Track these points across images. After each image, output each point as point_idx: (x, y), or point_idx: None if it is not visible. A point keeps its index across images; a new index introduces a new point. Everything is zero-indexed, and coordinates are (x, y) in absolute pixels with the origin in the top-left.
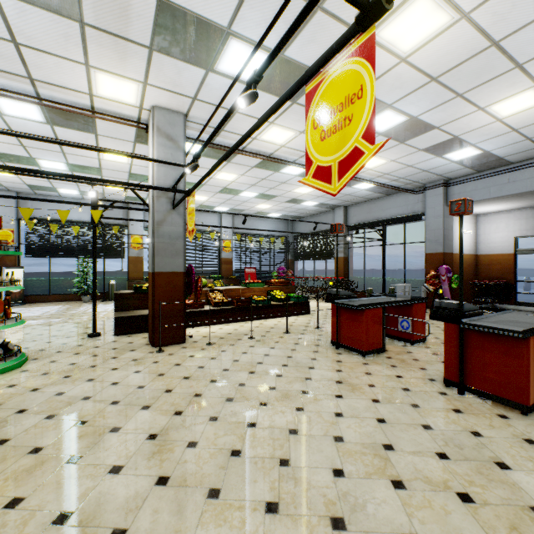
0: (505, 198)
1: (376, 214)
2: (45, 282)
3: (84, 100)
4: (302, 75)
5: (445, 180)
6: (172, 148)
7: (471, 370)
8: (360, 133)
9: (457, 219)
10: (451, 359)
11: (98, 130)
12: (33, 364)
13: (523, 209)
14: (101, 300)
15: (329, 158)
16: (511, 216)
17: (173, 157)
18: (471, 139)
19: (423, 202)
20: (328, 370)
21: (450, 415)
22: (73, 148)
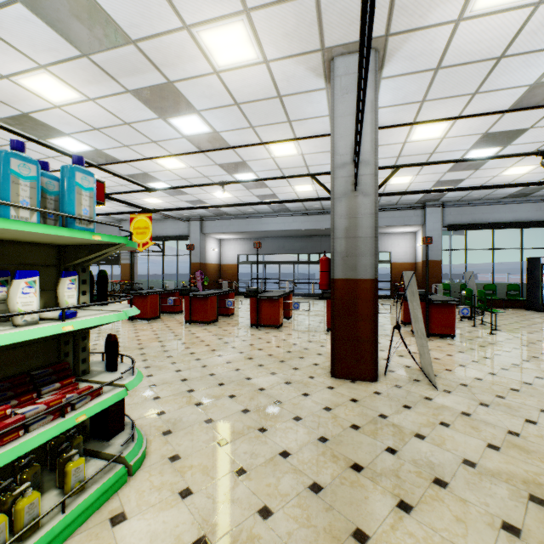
0: (230, 233)
1: (158, 231)
2: None
3: None
4: (130, 211)
5: (202, 217)
6: None
7: (194, 313)
8: (149, 238)
9: (209, 241)
10: (187, 311)
11: None
12: None
13: (241, 239)
14: None
15: (139, 241)
16: (237, 242)
17: None
18: (208, 202)
19: (189, 228)
20: (129, 328)
21: (183, 329)
22: None
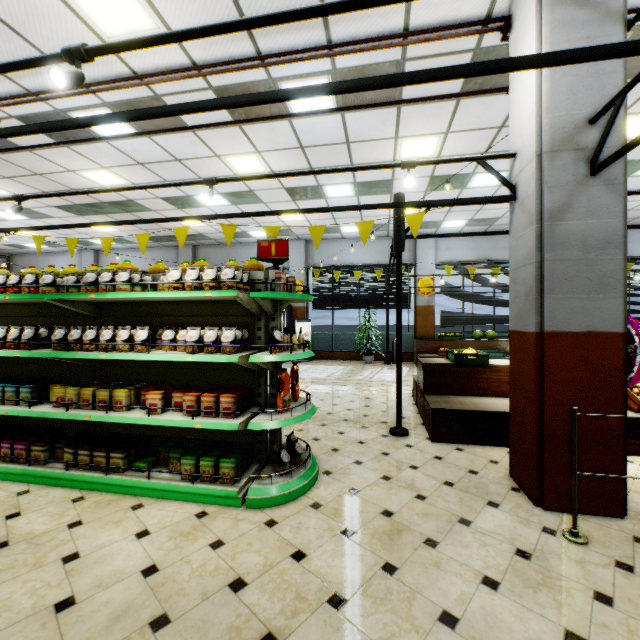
0: None
1: None
2: (328, 337)
3: (394, 18)
4: None
5: None
6: (587, 24)
7: None
8: None
9: None
10: None
11: (404, 94)
12: (326, 487)
13: None
14: (384, 363)
15: None
16: None
17: (592, 44)
18: None
19: None
20: None
21: None
22: (363, 151)
